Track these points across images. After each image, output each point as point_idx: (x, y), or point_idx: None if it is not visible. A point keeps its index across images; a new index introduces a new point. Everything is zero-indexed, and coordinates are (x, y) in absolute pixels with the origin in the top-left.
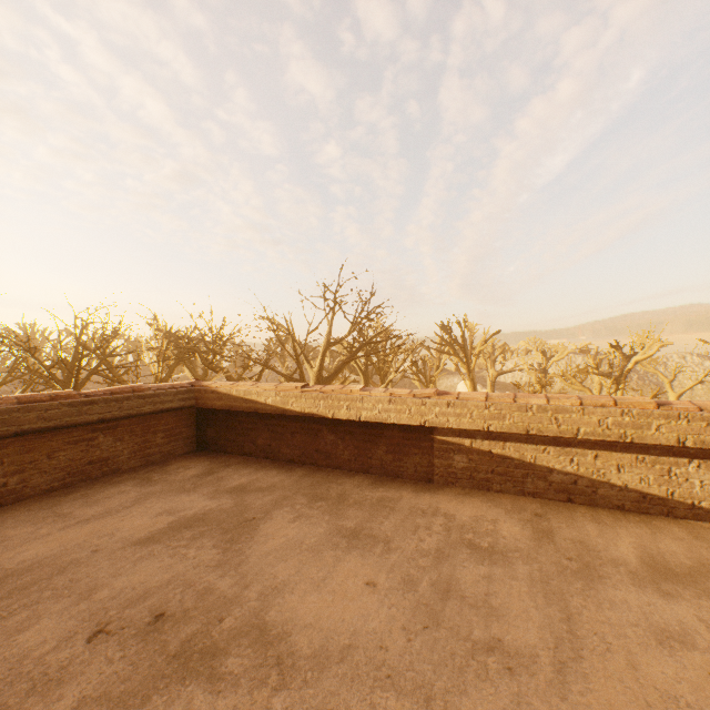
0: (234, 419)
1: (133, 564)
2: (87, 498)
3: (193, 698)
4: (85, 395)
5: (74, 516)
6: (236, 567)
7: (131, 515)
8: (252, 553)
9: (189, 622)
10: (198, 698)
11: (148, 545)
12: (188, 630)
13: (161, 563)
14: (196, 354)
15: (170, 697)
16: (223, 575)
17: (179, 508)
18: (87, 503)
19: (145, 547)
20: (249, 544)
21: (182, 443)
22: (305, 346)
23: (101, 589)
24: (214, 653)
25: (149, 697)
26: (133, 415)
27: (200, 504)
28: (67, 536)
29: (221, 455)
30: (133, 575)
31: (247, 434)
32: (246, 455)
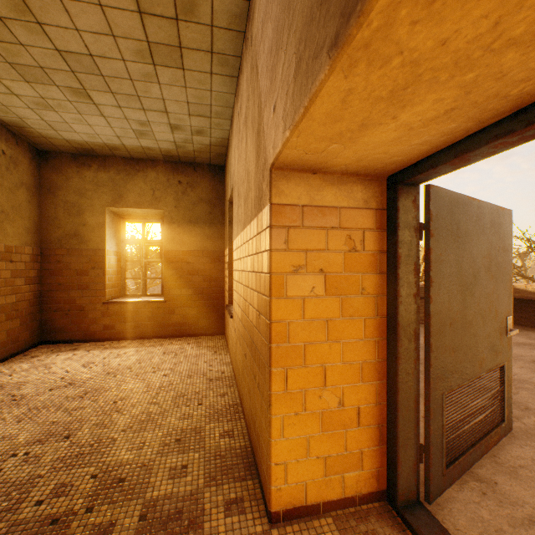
0: (525, 306)
1: None
2: None
3: None
4: None
5: None
6: None
7: None
8: None
9: None
10: None
11: None
12: None
13: (520, 350)
14: None
15: None
16: None
17: None
18: None
19: None
20: None
21: None
22: None
23: None
24: None
25: None
26: None
27: (522, 340)
28: None
29: (515, 325)
30: None
31: None
32: None
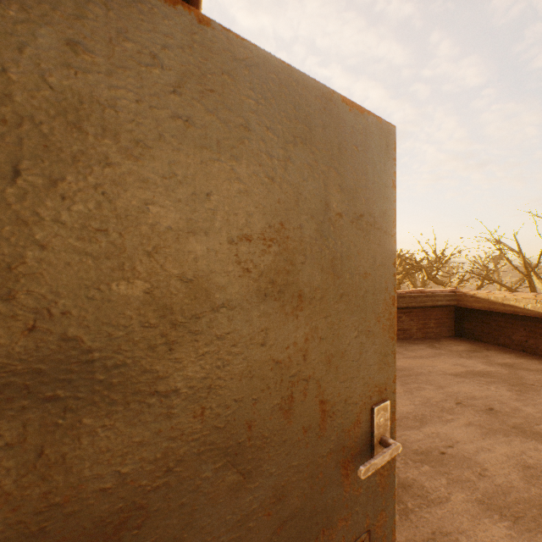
0: (488, 318)
1: (456, 382)
2: (404, 347)
3: (536, 446)
4: (398, 293)
5: (404, 354)
6: (532, 405)
7: (436, 361)
8: (541, 402)
9: (512, 417)
10: (540, 447)
11: (458, 377)
12: (514, 420)
13: (473, 387)
14: (422, 270)
15: (520, 440)
16: (524, 405)
17: (465, 365)
18: (405, 349)
19: (457, 377)
20: (536, 396)
21: (444, 329)
22: (538, 263)
23: (445, 387)
24: (540, 435)
25: (507, 435)
26: (421, 306)
27: (479, 366)
28: (408, 361)
29: (476, 342)
30: (459, 387)
31: (501, 330)
32: (500, 345)
